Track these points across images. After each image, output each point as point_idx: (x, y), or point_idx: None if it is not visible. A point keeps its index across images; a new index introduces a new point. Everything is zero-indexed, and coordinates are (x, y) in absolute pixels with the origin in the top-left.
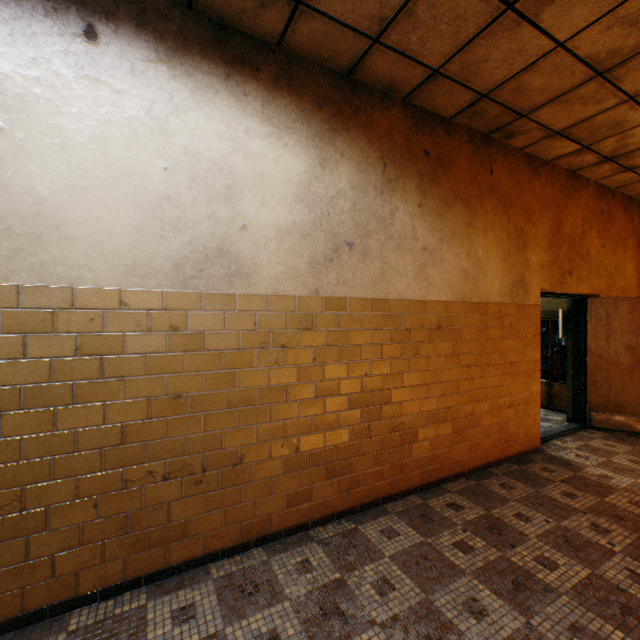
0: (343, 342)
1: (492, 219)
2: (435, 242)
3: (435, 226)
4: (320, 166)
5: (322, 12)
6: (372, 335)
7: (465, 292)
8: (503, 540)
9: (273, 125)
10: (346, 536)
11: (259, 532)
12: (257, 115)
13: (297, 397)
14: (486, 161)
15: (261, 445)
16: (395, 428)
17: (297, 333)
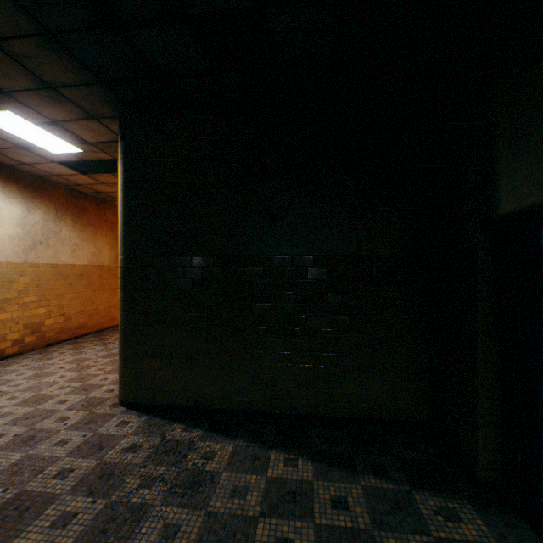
0: (39, 281)
1: (106, 232)
2: (80, 241)
3: (80, 235)
4: (28, 212)
5: (36, 167)
6: (52, 278)
7: (94, 261)
8: (105, 340)
9: (7, 196)
10: (43, 351)
11: (1, 355)
12: (0, 192)
13: (18, 302)
14: (104, 209)
15: (2, 321)
16: (62, 314)
17: (18, 277)
